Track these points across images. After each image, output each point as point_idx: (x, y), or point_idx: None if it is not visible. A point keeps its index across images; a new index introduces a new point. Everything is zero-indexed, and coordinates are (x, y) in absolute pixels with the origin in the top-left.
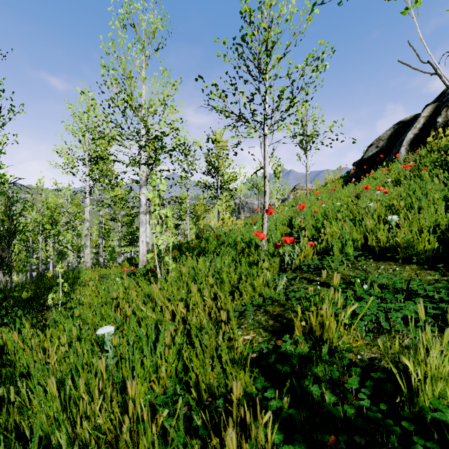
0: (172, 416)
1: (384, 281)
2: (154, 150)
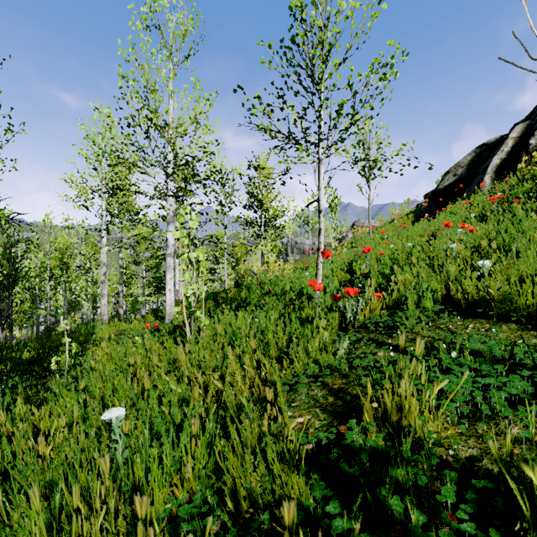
0: (201, 534)
1: (477, 346)
2: (184, 179)
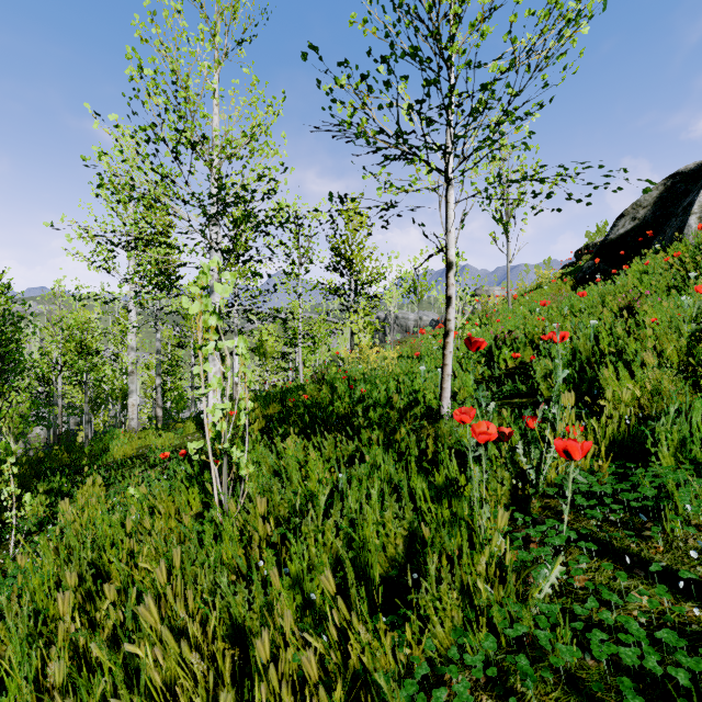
0: None
1: None
2: (232, 222)
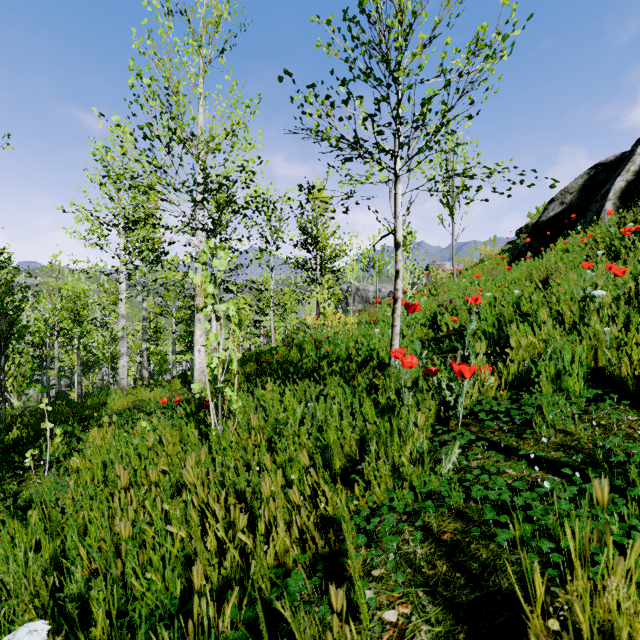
0: None
1: None
2: (216, 207)
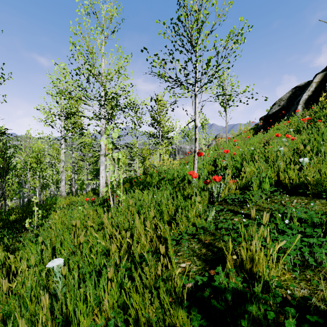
0: None
1: (301, 215)
2: (111, 107)
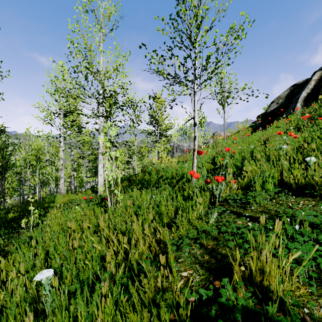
0: None
1: (312, 219)
2: (109, 105)
